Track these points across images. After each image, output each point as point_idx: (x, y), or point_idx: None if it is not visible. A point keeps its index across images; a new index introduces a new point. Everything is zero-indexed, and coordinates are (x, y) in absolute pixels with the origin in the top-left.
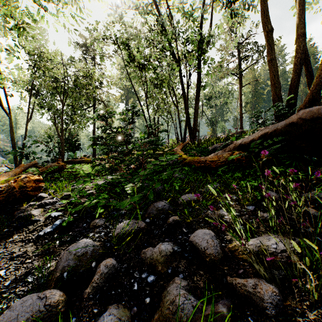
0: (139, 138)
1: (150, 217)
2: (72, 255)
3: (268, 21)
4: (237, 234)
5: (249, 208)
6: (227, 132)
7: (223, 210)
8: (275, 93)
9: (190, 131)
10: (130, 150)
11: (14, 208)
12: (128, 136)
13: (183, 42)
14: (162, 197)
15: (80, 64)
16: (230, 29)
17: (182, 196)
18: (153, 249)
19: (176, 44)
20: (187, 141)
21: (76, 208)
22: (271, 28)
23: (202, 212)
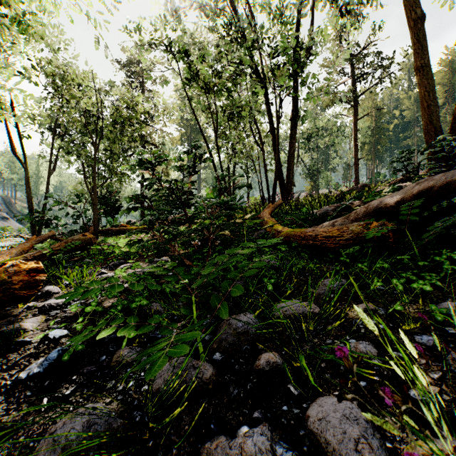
0: (203, 197)
1: (222, 348)
2: (57, 450)
3: (418, 2)
4: (414, 414)
5: (422, 341)
6: (333, 187)
7: (366, 343)
8: (429, 121)
9: (283, 185)
10: (188, 217)
11: (4, 312)
12: (186, 195)
13: (271, 52)
14: (243, 307)
15: (119, 88)
16: (340, 35)
17: (280, 304)
18: (229, 449)
19: (261, 56)
20: (279, 200)
21: (78, 338)
22: (423, 14)
23: (323, 344)
